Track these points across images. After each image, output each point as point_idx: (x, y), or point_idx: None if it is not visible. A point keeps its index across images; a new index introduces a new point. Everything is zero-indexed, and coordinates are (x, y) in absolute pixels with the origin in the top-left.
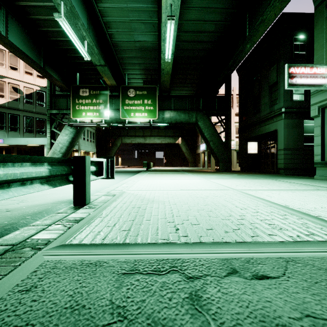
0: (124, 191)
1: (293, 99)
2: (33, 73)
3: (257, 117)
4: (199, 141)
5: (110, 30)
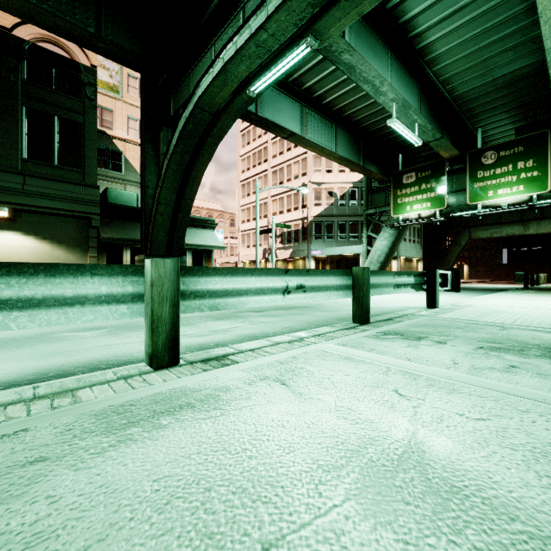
0: (472, 305)
1: None
2: (346, 170)
3: None
4: None
5: (449, 87)
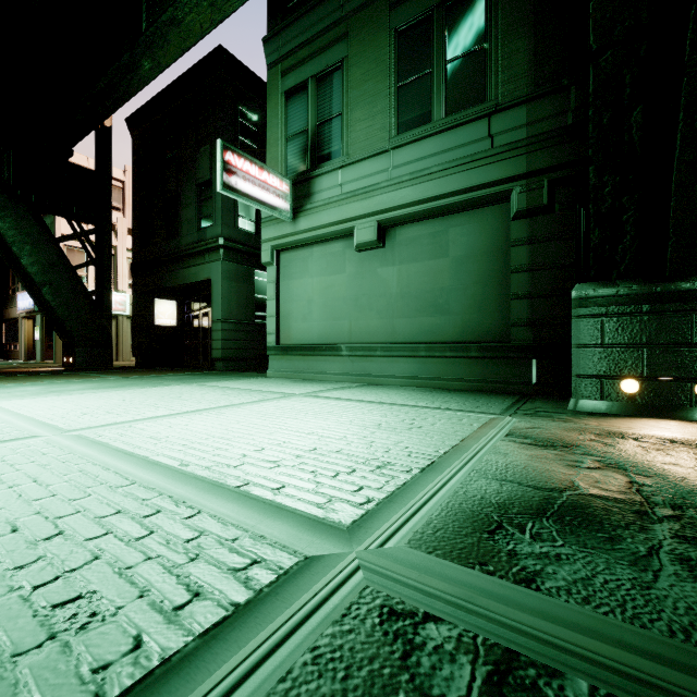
0: None
1: (238, 225)
2: None
3: (174, 246)
4: (15, 283)
5: None
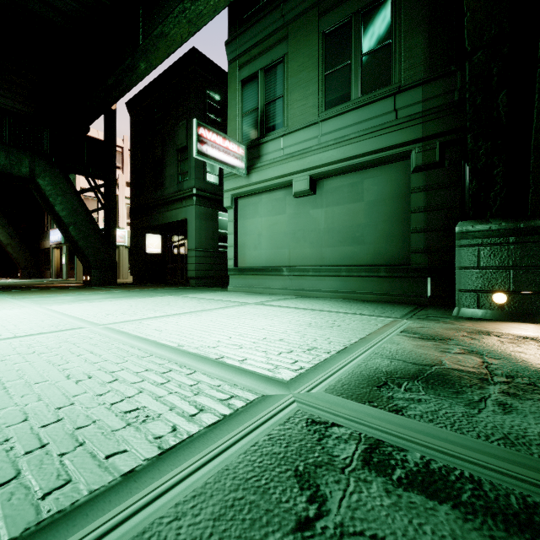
0: None
1: (206, 179)
2: None
3: (160, 195)
4: (48, 223)
5: None
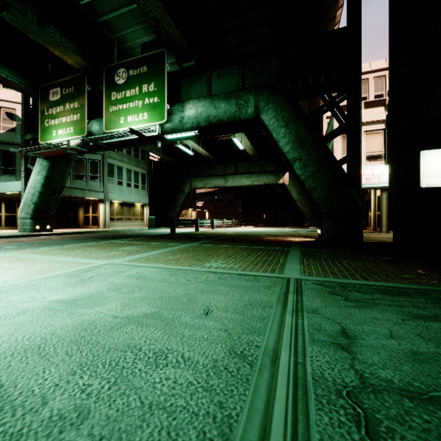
0: None
1: None
2: None
3: None
4: None
5: None
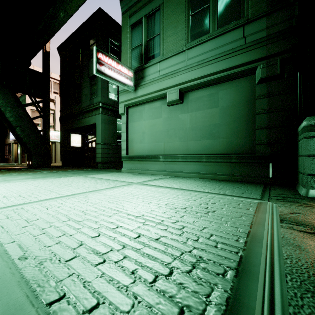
0: None
1: (109, 97)
2: None
3: (78, 108)
4: None
5: None
